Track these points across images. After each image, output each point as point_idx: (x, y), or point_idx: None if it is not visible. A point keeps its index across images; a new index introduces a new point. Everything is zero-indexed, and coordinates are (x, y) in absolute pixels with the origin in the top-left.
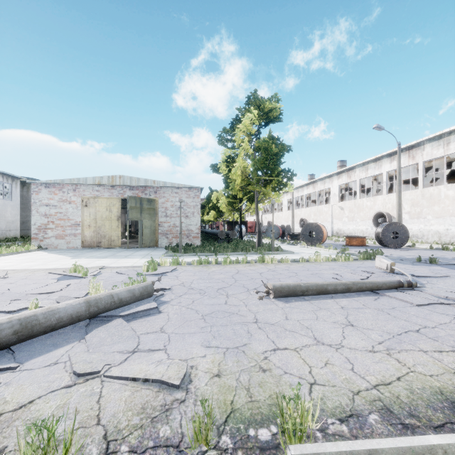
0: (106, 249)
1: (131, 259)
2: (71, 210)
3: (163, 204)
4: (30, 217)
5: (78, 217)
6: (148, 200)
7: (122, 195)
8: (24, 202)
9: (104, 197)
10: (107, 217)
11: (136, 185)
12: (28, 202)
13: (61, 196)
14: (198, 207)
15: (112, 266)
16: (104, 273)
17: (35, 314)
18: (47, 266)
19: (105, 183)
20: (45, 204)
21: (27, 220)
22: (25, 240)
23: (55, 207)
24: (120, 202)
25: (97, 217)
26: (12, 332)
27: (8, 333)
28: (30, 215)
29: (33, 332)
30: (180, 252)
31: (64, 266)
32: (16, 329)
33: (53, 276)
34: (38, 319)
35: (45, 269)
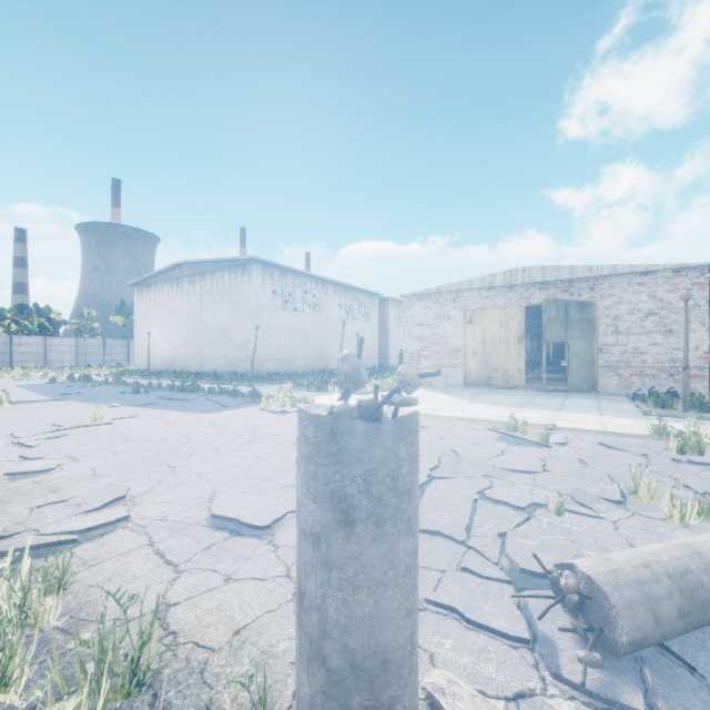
0: (502, 390)
1: (583, 415)
2: (449, 329)
3: (608, 309)
4: (386, 343)
5: (459, 339)
6: (579, 305)
7: (526, 301)
8: (380, 324)
9: (496, 306)
10: (501, 338)
11: (553, 279)
12: (384, 323)
13: (437, 311)
14: (702, 309)
15: (566, 428)
16: (572, 441)
17: (688, 568)
18: (453, 412)
19: (499, 284)
20: (417, 323)
21: (383, 345)
22: (385, 371)
23: (430, 326)
24: (523, 313)
25: (486, 338)
26: (674, 610)
27: (669, 612)
28: (385, 340)
29: (702, 618)
30: (686, 408)
31: (479, 417)
32: (679, 604)
33: (486, 433)
34: (703, 585)
35: (458, 419)
